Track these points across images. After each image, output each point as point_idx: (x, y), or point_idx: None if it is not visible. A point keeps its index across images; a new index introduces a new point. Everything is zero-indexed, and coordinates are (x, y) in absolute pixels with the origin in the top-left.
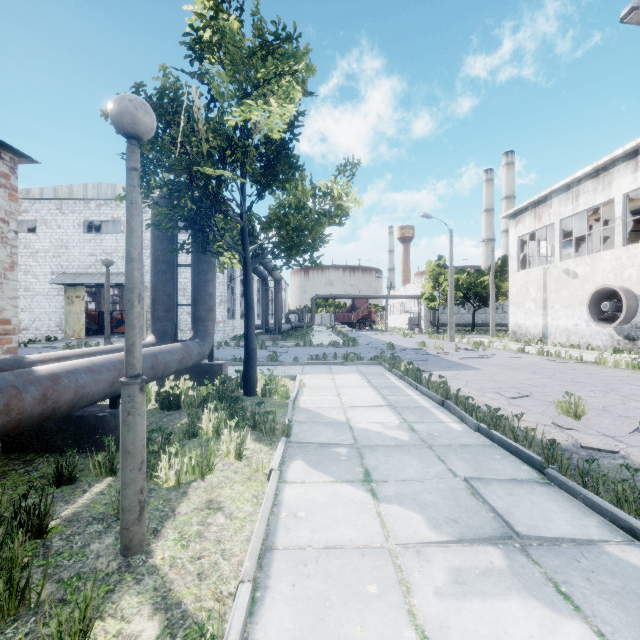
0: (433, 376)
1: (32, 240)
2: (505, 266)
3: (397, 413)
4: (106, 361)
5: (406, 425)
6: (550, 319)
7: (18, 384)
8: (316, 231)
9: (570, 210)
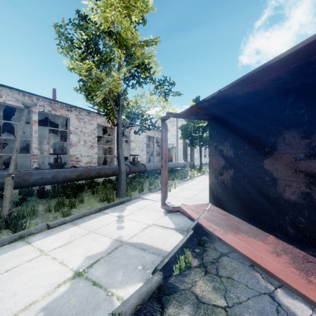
0: None
1: None
2: None
3: None
4: (181, 162)
5: None
6: None
7: (177, 163)
8: None
9: None
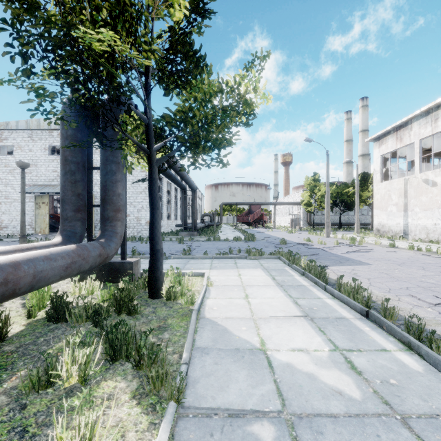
0: (332, 272)
1: (10, 160)
2: (364, 180)
3: (319, 330)
4: None
5: (341, 357)
6: (410, 219)
7: None
8: (223, 126)
9: (429, 131)
